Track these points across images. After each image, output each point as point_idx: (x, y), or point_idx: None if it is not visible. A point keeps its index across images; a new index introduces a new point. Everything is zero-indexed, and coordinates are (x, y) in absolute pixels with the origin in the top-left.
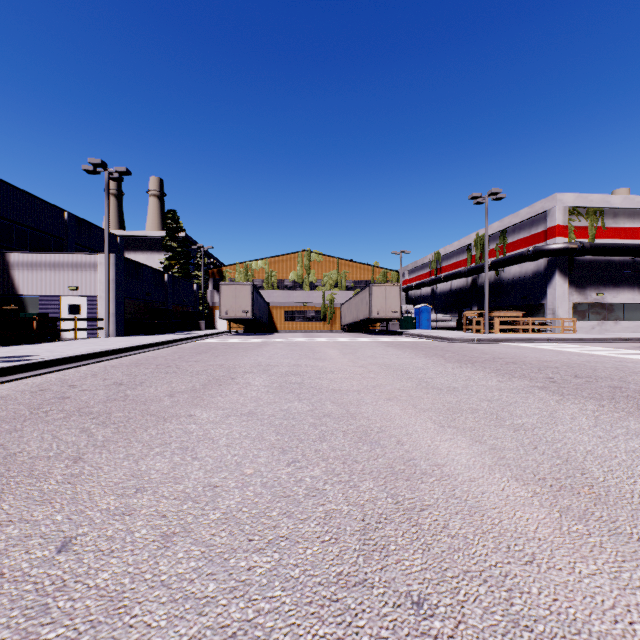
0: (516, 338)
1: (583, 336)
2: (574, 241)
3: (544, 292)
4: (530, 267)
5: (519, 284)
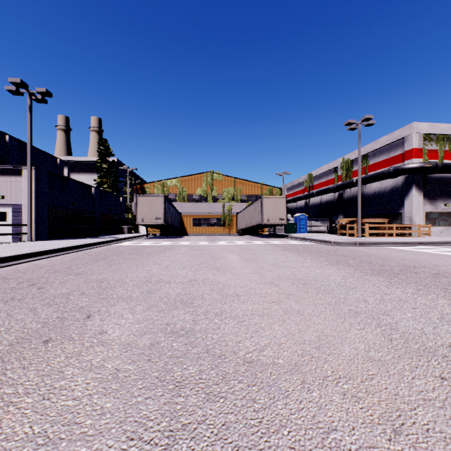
0: (392, 242)
1: (444, 239)
2: (428, 161)
3: (402, 203)
4: (389, 183)
5: (379, 197)
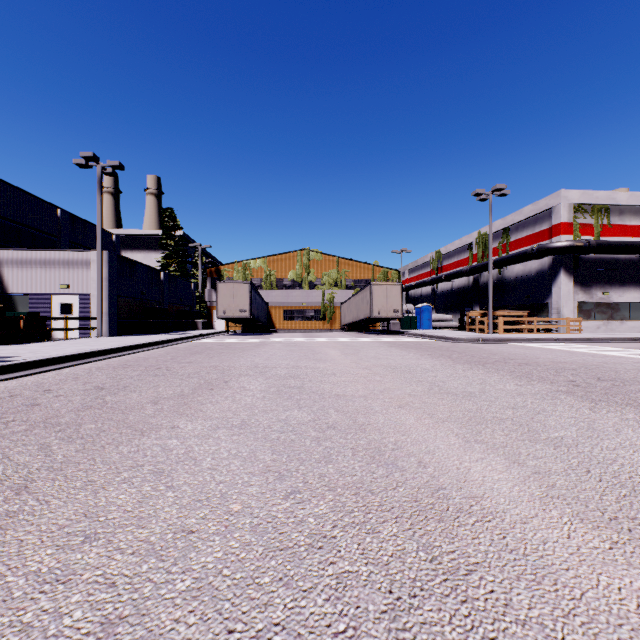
0: (522, 338)
1: (590, 336)
2: (579, 239)
3: (548, 291)
4: (534, 265)
5: (522, 283)
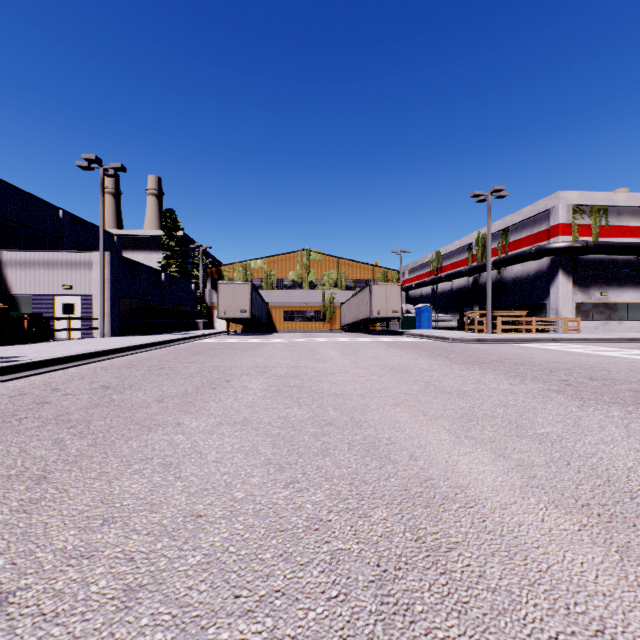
0: (520, 338)
1: (588, 336)
2: (578, 240)
3: (547, 291)
4: (533, 266)
5: (521, 283)
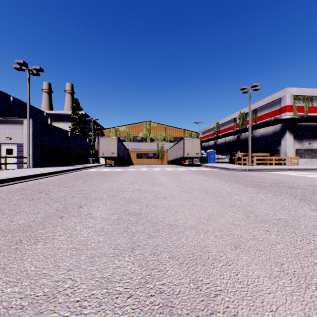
0: (271, 168)
1: (307, 167)
2: (297, 114)
3: (279, 142)
4: (271, 129)
5: (264, 138)
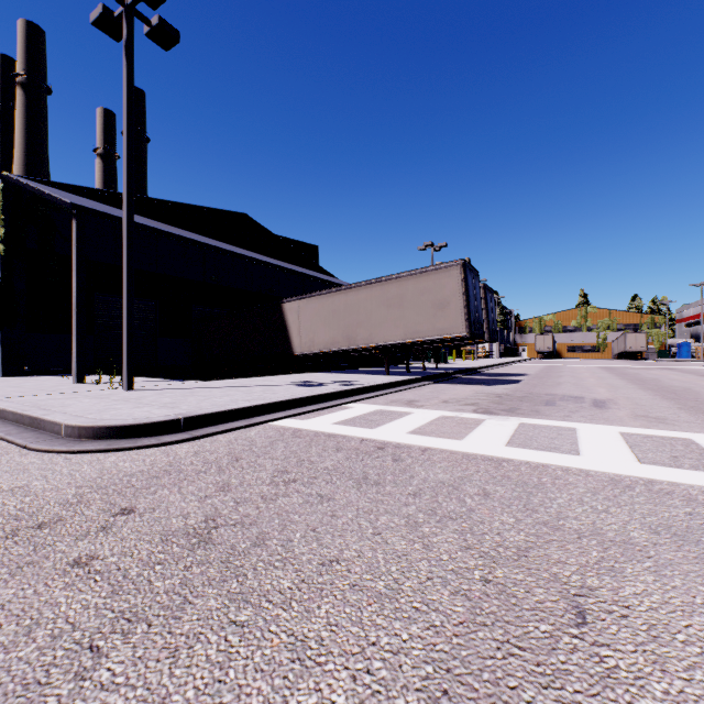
0: (701, 360)
1: None
2: None
3: None
4: None
5: None
